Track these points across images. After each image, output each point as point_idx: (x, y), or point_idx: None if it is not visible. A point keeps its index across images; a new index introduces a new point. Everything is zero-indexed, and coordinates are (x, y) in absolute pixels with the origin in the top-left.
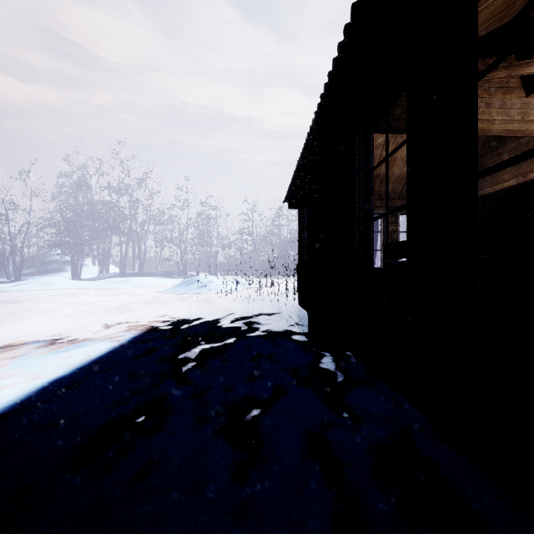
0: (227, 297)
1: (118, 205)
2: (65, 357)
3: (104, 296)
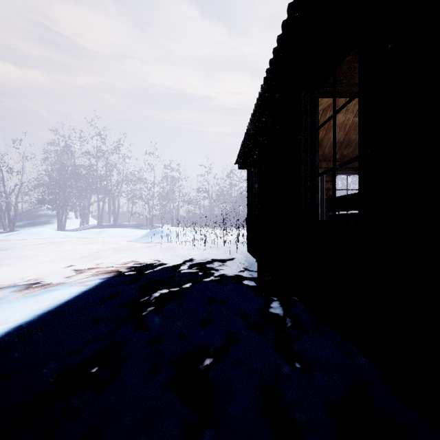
0: (186, 245)
1: (96, 168)
2: (35, 302)
3: (82, 244)
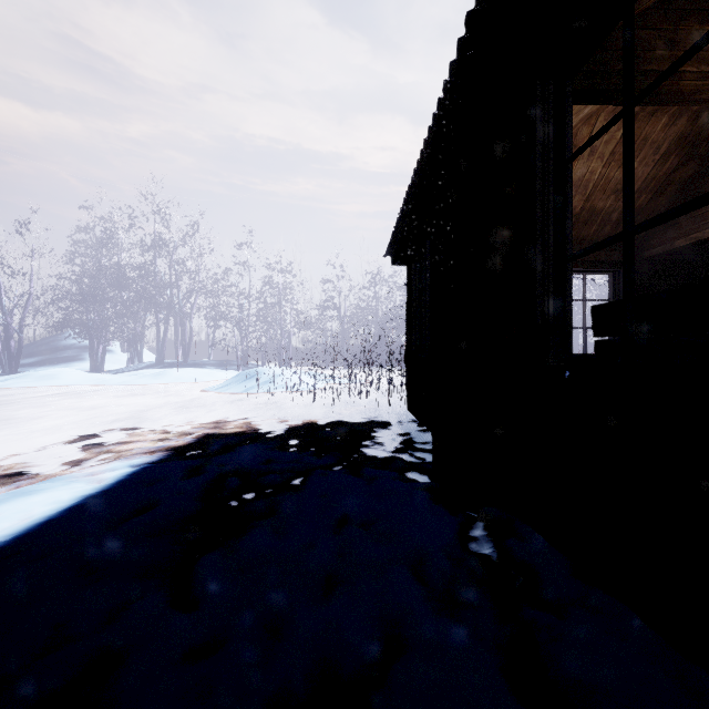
0: (301, 398)
1: (155, 269)
2: None
3: (123, 396)
